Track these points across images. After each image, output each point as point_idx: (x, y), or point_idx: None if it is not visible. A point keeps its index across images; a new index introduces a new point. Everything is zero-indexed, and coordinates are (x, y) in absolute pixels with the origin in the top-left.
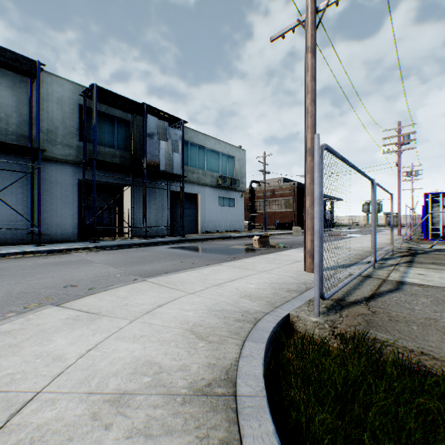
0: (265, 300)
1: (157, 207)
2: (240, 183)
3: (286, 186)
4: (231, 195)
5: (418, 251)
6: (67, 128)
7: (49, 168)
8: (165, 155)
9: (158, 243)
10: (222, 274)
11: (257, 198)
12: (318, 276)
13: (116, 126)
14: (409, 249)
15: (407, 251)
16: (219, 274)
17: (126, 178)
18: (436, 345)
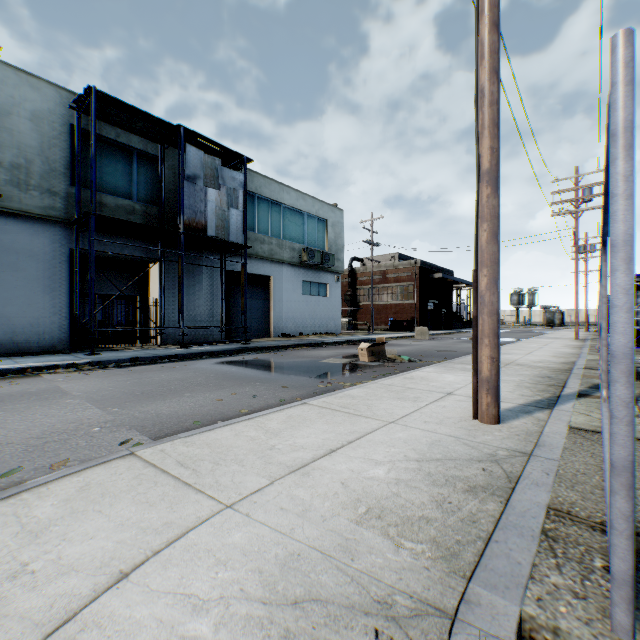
0: (427, 532)
1: (204, 296)
2: (336, 261)
3: (403, 266)
4: (322, 278)
5: (638, 369)
6: (49, 162)
7: (15, 229)
8: (216, 212)
9: (203, 355)
10: (308, 432)
11: (360, 284)
12: (630, 503)
13: (135, 163)
14: None
15: None
16: (302, 433)
17: (148, 247)
18: None
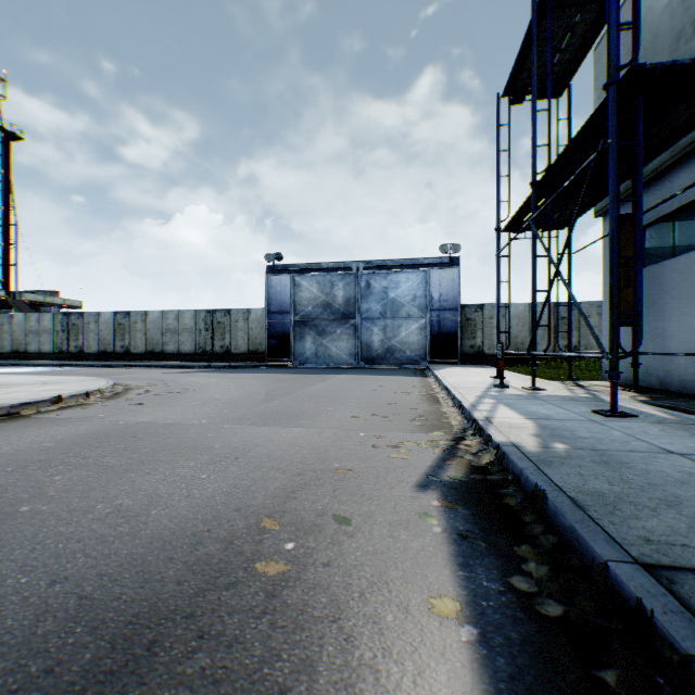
0: None
1: None
2: None
3: None
4: None
5: None
6: None
7: None
8: None
9: None
10: None
11: None
12: None
13: None
14: None
15: None
16: None
17: None
18: None
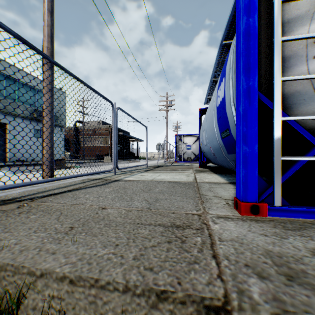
0: None
1: None
2: (60, 120)
3: (103, 127)
4: None
5: (164, 166)
6: None
7: None
8: None
9: None
10: None
11: (81, 135)
12: None
13: None
14: (160, 165)
15: (158, 166)
16: None
17: None
18: (7, 236)
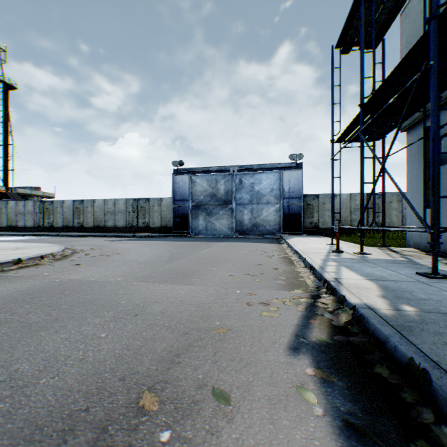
0: None
1: None
2: None
3: None
4: None
5: None
6: None
7: None
8: None
9: None
10: None
11: None
12: None
13: None
14: None
15: None
16: None
17: None
18: None
